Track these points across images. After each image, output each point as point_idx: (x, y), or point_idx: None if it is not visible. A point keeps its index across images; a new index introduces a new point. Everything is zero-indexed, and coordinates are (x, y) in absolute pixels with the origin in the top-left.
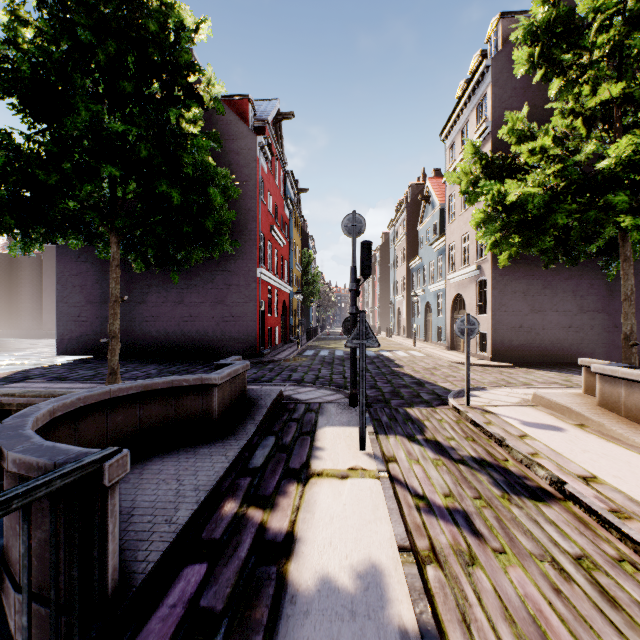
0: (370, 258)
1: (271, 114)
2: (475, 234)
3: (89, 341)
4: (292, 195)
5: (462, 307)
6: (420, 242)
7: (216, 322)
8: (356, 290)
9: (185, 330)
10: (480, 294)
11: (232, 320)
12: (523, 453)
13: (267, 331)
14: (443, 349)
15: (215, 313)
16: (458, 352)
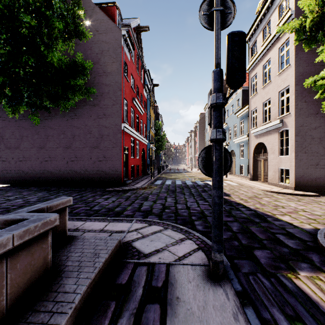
0: (243, 56)
1: (133, 22)
2: (277, 98)
3: (7, 174)
4: (149, 86)
5: (262, 151)
6: (226, 114)
7: (93, 161)
8: (222, 104)
9: (72, 167)
10: (281, 141)
11: (104, 160)
12: None
13: (130, 168)
14: (247, 179)
15: (92, 155)
16: (259, 182)
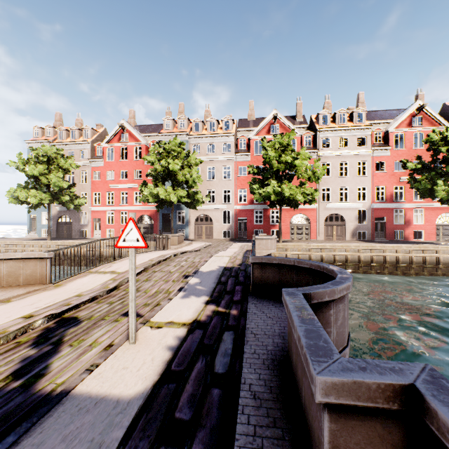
0: None
1: None
2: None
3: None
4: None
5: None
6: None
7: None
8: None
9: None
10: None
11: None
12: (10, 332)
13: None
14: None
15: None
16: None
